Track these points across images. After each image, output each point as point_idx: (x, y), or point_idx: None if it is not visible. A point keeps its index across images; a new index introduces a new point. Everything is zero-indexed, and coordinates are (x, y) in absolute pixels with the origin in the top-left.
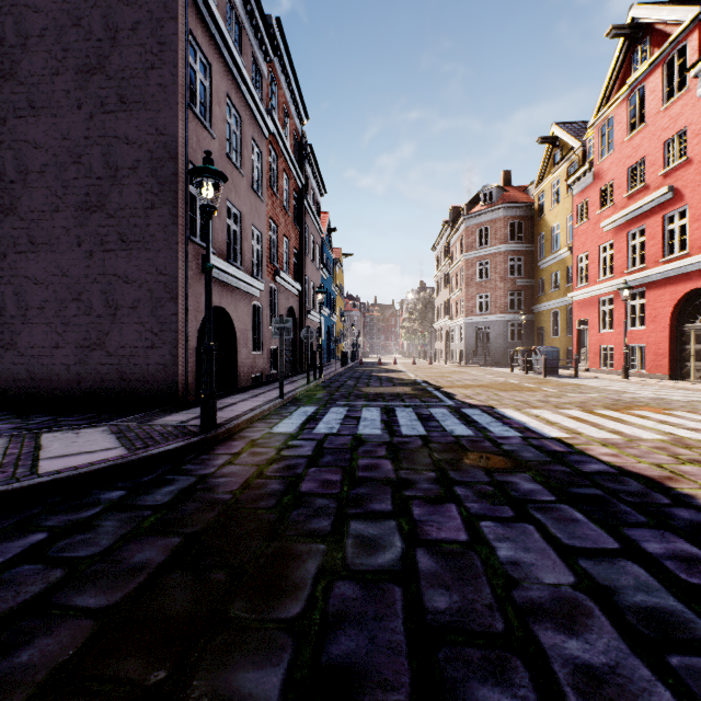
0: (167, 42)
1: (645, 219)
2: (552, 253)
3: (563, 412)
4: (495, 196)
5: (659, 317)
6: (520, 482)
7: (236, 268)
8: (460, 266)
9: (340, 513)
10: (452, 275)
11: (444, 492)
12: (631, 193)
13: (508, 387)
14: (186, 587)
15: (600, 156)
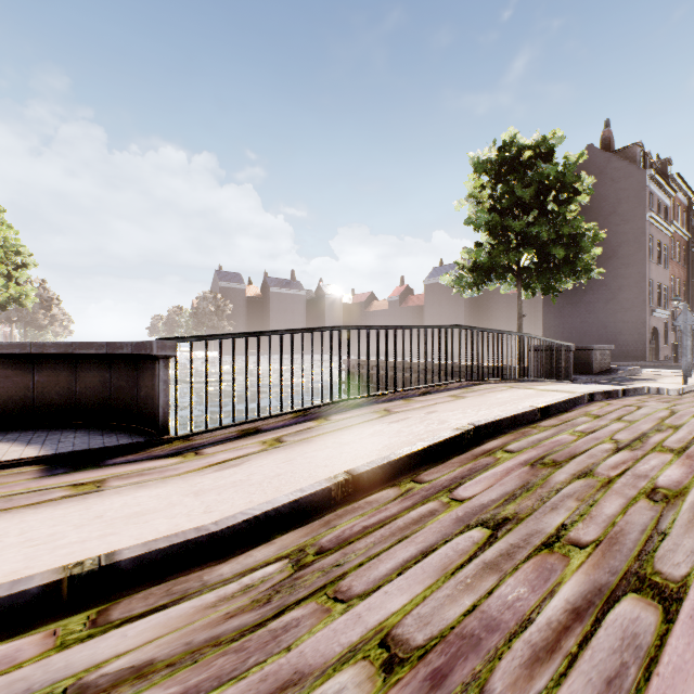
0: (641, 243)
1: None
2: None
3: None
4: None
5: None
6: None
7: (661, 310)
8: None
9: None
10: None
11: None
12: None
13: None
14: None
15: None
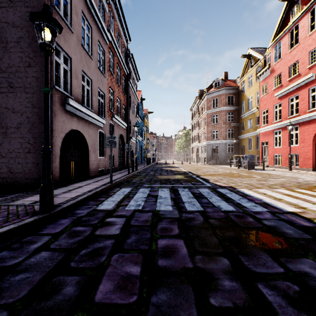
0: None
1: (299, 91)
2: (248, 110)
3: (277, 191)
4: (221, 84)
5: (307, 139)
6: (315, 273)
7: (87, 109)
8: (204, 117)
9: None
10: (200, 121)
11: (251, 297)
12: (291, 78)
13: (234, 175)
14: None
15: (274, 61)
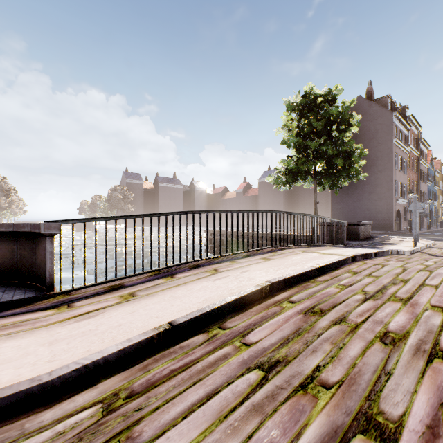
0: (390, 158)
1: None
2: None
3: None
4: None
5: None
6: None
7: (402, 199)
8: None
9: (439, 235)
10: None
11: None
12: None
13: None
14: (424, 236)
15: None
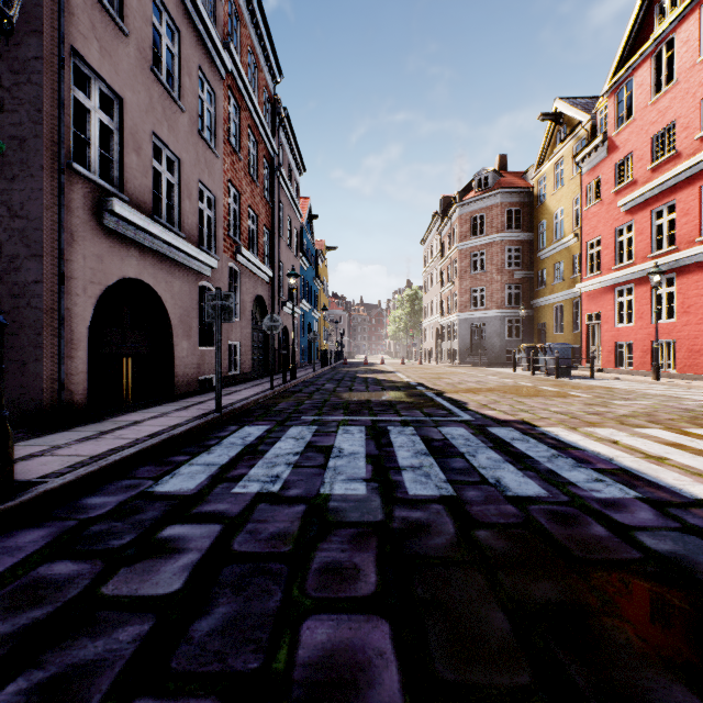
0: None
1: (676, 193)
2: (555, 241)
3: (644, 433)
4: (491, 181)
5: (695, 306)
6: None
7: (165, 229)
8: (453, 258)
9: None
10: (444, 268)
11: None
12: (657, 164)
13: (526, 391)
14: None
15: (616, 126)
